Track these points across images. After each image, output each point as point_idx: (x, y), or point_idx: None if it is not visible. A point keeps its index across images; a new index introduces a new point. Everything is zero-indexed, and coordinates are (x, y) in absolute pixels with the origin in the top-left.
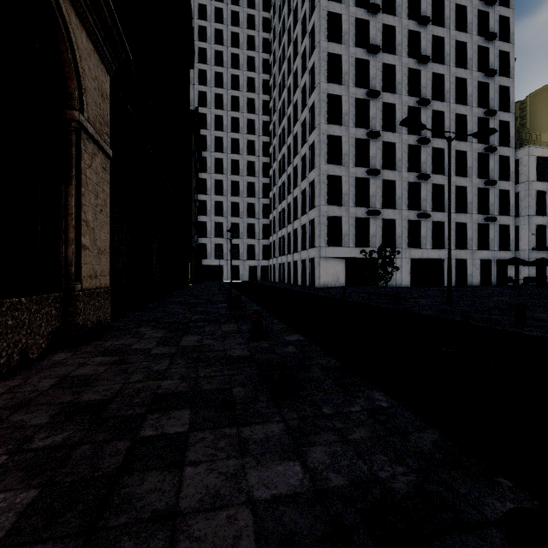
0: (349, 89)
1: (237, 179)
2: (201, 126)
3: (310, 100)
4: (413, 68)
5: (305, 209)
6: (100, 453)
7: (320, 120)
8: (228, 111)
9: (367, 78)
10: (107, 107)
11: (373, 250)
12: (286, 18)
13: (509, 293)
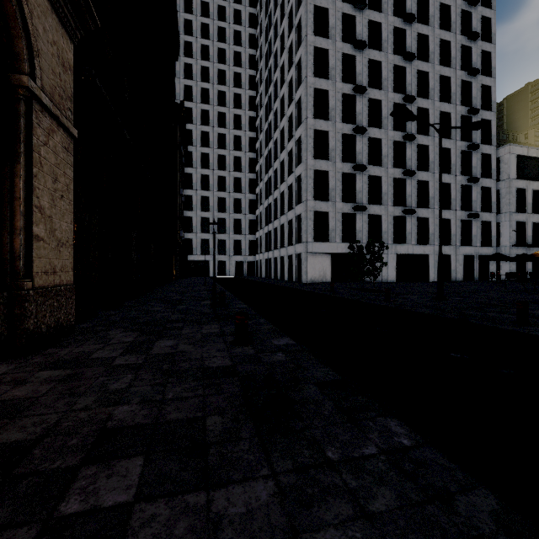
0: (336, 84)
1: (223, 174)
2: (187, 120)
3: (297, 95)
4: (398, 64)
5: (291, 204)
6: None
7: (307, 114)
8: (214, 106)
9: (354, 73)
10: (70, 79)
11: (361, 245)
12: (272, 13)
13: (494, 288)
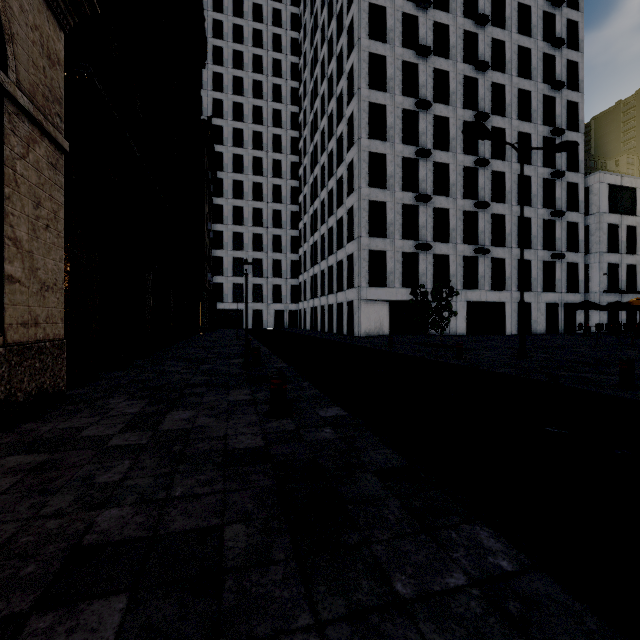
0: (395, 98)
1: (260, 206)
2: (216, 141)
3: (348, 110)
4: (469, 75)
5: (342, 242)
6: None
7: (360, 134)
8: (249, 124)
9: (416, 85)
10: (59, 77)
11: (426, 291)
12: (319, 12)
13: (584, 342)
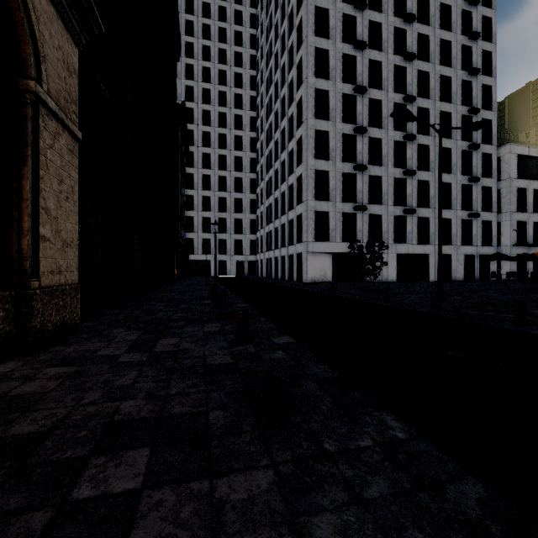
0: (336, 84)
1: (224, 174)
2: (188, 120)
3: (297, 95)
4: (399, 65)
5: (292, 204)
6: (0, 537)
7: (308, 114)
8: (215, 106)
9: (354, 74)
10: (75, 83)
11: (362, 245)
12: (273, 13)
13: (494, 288)
